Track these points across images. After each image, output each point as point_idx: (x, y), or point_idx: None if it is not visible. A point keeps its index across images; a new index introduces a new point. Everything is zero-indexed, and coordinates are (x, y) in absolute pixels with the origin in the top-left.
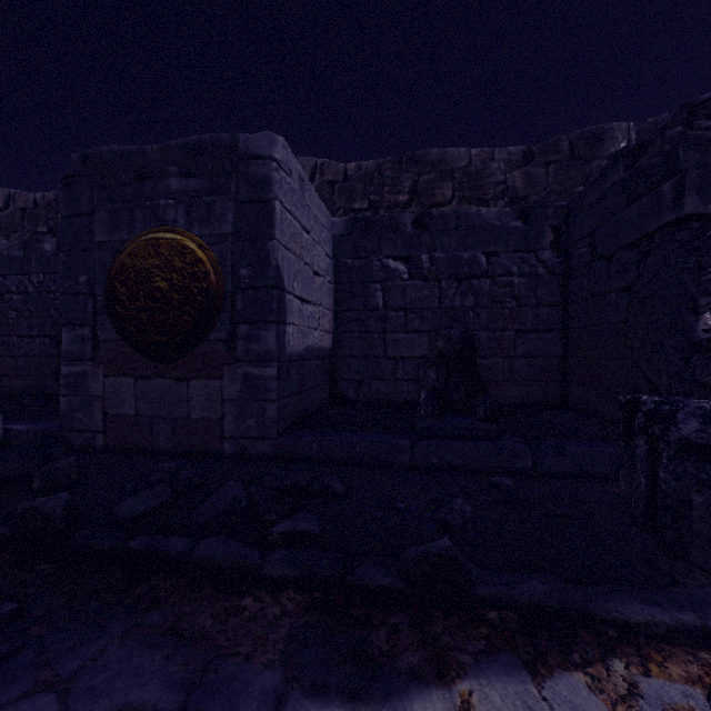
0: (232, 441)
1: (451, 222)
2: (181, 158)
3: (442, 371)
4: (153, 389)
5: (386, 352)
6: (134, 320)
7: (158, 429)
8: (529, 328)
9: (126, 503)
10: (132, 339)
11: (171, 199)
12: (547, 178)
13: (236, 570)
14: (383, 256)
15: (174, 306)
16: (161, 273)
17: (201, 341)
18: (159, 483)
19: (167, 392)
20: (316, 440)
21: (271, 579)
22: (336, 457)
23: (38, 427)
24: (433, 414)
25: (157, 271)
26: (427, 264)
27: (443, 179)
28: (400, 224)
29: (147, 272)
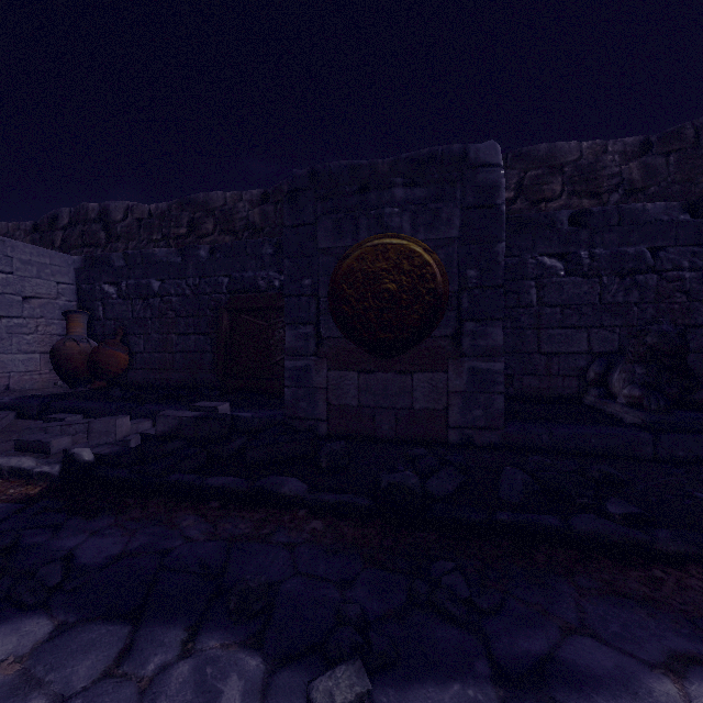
0: (456, 431)
1: (612, 218)
2: (407, 169)
3: (652, 366)
4: (375, 381)
5: (539, 348)
6: (362, 319)
7: (379, 418)
8: (700, 323)
9: (433, 483)
10: (358, 336)
11: (395, 207)
12: (668, 168)
13: (625, 545)
14: (537, 253)
15: (403, 305)
16: (390, 276)
17: (425, 338)
18: (447, 466)
19: (388, 385)
20: (544, 431)
21: (666, 554)
22: (567, 447)
23: (259, 414)
24: (666, 409)
25: (385, 274)
26: (586, 261)
27: (552, 174)
28: (556, 222)
29: (375, 275)
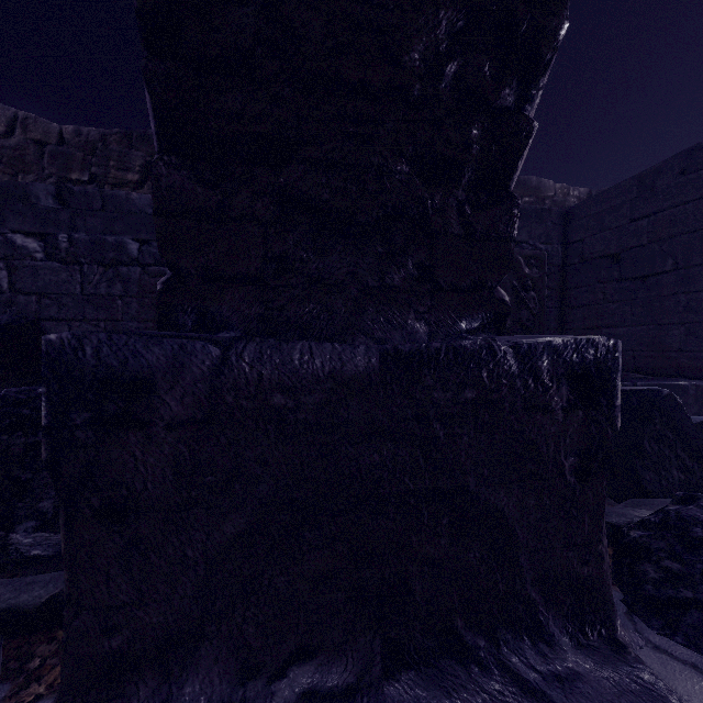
0: None
1: (97, 202)
2: None
3: None
4: None
5: None
6: None
7: None
8: None
9: None
10: None
11: None
12: None
13: None
14: (10, 229)
15: None
16: None
17: None
18: None
19: None
20: None
21: None
22: None
23: None
24: None
25: None
26: (65, 245)
27: None
28: (32, 195)
29: None
